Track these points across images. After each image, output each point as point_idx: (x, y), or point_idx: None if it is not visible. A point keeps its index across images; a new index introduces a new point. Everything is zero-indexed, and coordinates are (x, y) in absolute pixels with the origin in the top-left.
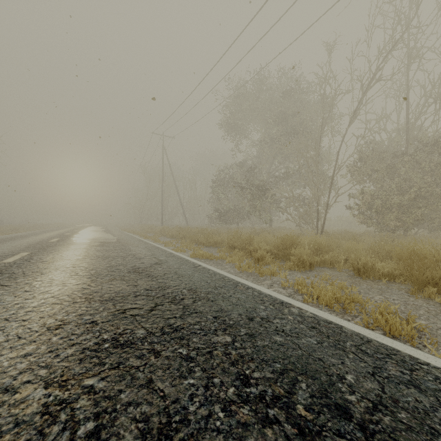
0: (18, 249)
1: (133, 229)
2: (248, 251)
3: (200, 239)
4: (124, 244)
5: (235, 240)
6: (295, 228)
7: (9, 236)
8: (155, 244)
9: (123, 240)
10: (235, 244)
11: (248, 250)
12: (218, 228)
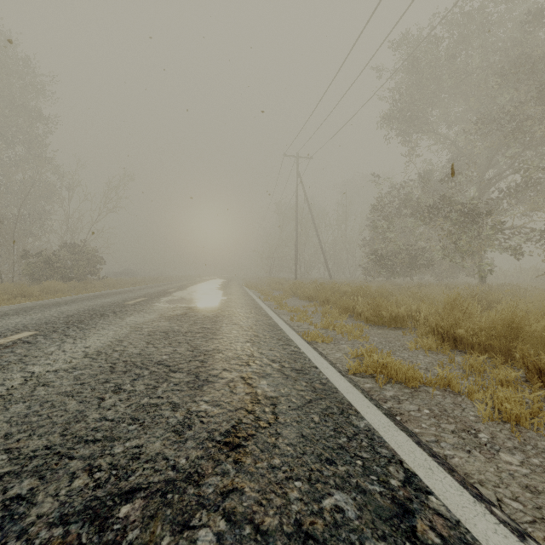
0: (50, 319)
1: (259, 283)
2: (527, 366)
3: (358, 307)
4: (220, 314)
5: (453, 318)
6: (537, 286)
7: (113, 291)
8: (274, 315)
9: (228, 303)
10: (457, 330)
11: (527, 362)
12: (383, 285)
